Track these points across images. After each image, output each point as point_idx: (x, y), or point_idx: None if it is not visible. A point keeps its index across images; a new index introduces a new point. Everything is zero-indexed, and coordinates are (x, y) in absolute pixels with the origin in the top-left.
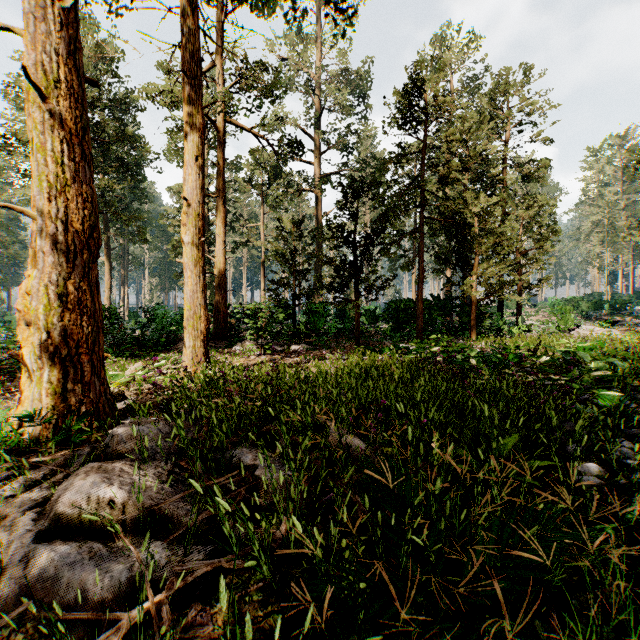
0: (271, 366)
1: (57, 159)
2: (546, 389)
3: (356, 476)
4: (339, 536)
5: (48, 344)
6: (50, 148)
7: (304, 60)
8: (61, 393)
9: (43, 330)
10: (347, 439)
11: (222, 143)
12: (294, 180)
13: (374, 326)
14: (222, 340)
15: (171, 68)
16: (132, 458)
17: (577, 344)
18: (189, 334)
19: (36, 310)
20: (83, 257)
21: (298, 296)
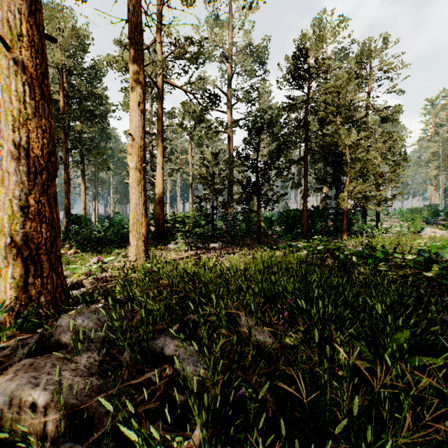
0: (194, 262)
1: (20, 98)
2: (424, 286)
3: (264, 368)
4: (251, 442)
5: (12, 247)
6: (15, 89)
7: (220, 38)
8: (23, 286)
9: (8, 235)
10: (255, 331)
11: (161, 97)
12: (213, 124)
13: (270, 229)
14: (161, 239)
15: (125, 44)
16: (68, 350)
17: (429, 243)
18: (133, 236)
19: (3, 219)
20: (42, 177)
21: (215, 207)
